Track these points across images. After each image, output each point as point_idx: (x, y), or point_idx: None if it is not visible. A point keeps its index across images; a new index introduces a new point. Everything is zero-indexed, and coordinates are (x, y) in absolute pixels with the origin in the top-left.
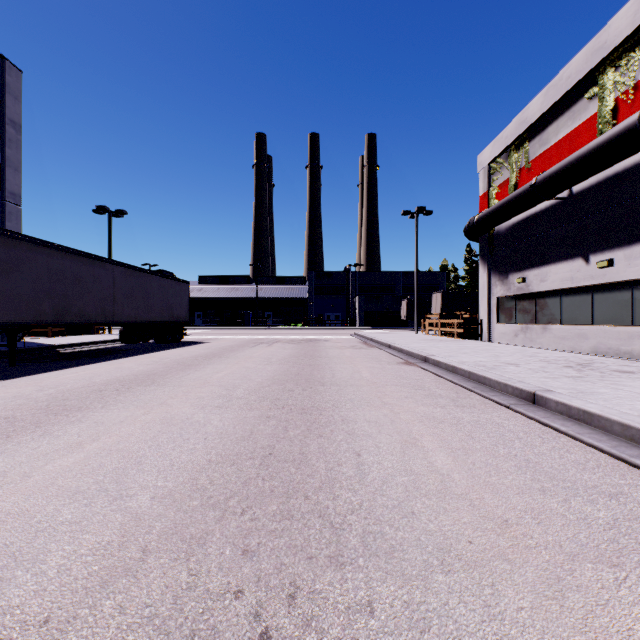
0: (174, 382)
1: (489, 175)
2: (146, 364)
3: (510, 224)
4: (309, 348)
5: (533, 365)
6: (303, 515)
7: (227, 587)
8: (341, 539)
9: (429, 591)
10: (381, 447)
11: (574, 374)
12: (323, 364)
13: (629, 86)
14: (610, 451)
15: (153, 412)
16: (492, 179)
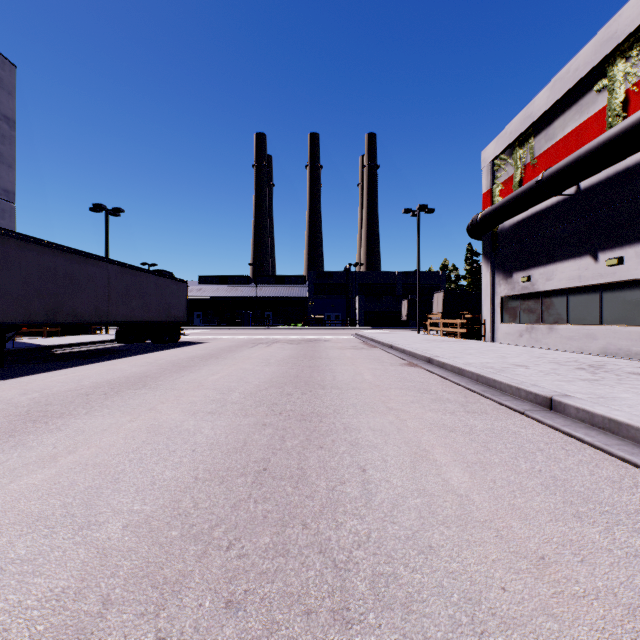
0: (166, 385)
1: (493, 172)
2: (140, 365)
3: (514, 222)
4: (309, 348)
5: (543, 367)
6: (300, 550)
7: None
8: (346, 584)
9: None
10: (388, 461)
11: (589, 377)
12: (323, 365)
13: None
14: None
15: (140, 419)
16: (496, 176)
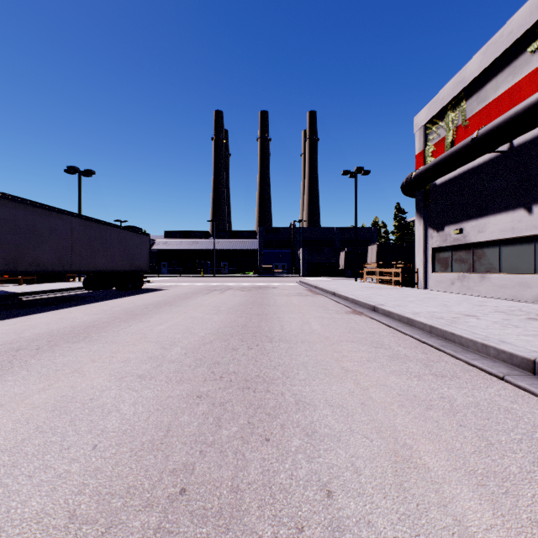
0: (108, 337)
1: (425, 135)
2: (93, 313)
3: (446, 179)
4: (258, 295)
5: (493, 317)
6: None
7: None
8: None
9: None
10: (361, 470)
11: None
12: (271, 313)
13: None
14: None
15: (54, 386)
16: (428, 138)
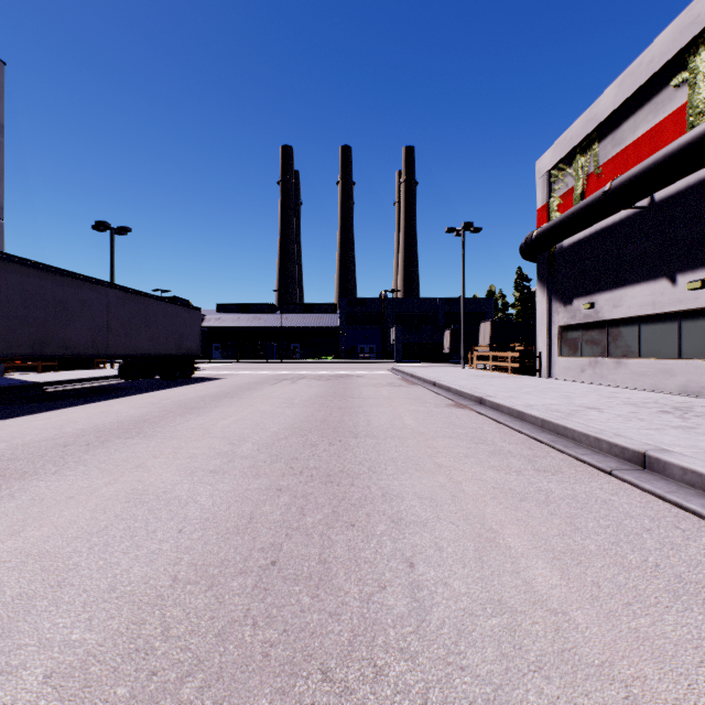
0: (166, 432)
1: (549, 184)
2: (140, 407)
3: (575, 240)
4: (339, 386)
5: (619, 410)
6: None
7: None
8: None
9: None
10: (444, 548)
11: (680, 423)
12: (356, 407)
13: None
14: None
15: (121, 481)
16: (553, 188)
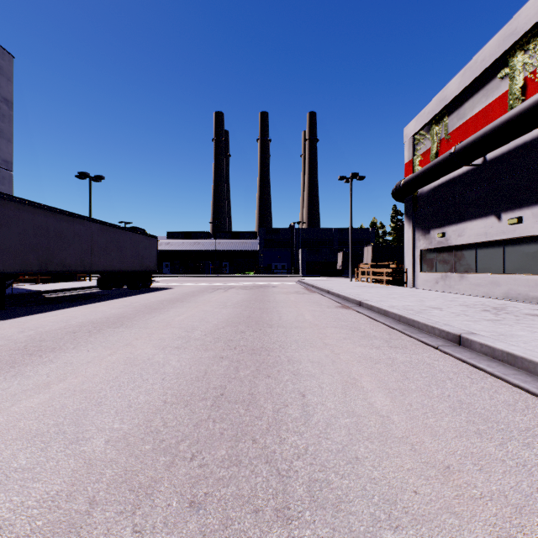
0: (140, 324)
1: (413, 145)
2: (118, 308)
3: (431, 187)
4: (259, 293)
5: (455, 309)
6: (250, 461)
7: None
8: (287, 488)
9: None
10: (324, 387)
11: (492, 317)
12: (271, 308)
13: (536, 67)
14: (536, 392)
15: (118, 353)
16: (416, 149)
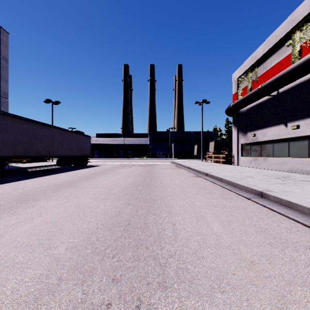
0: (82, 186)
1: (237, 84)
2: (69, 177)
3: (248, 108)
4: (149, 169)
5: (260, 177)
6: (145, 258)
7: (103, 301)
8: (165, 272)
9: (213, 304)
10: (185, 220)
11: (281, 182)
12: (156, 177)
13: (307, 39)
14: (303, 222)
15: (70, 201)
16: (239, 86)
